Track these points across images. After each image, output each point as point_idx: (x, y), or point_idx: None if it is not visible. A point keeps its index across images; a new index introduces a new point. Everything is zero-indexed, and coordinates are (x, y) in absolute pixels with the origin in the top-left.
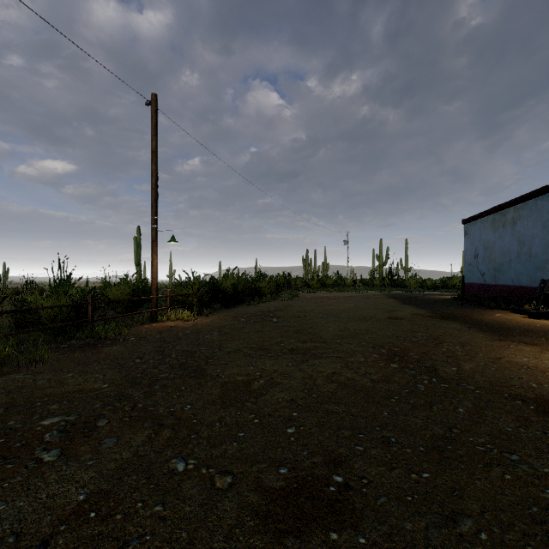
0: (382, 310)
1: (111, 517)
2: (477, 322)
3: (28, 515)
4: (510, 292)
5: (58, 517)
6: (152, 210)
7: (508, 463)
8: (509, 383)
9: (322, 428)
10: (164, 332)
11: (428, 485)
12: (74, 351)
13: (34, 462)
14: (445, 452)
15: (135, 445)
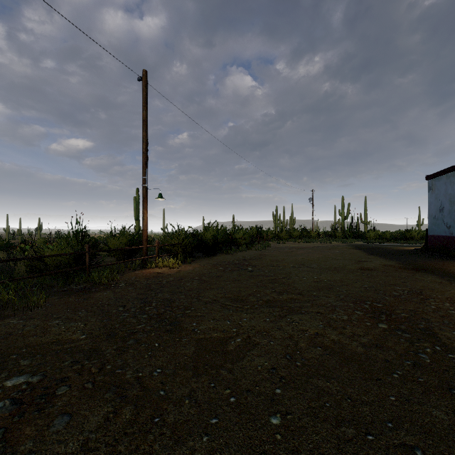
0: (350, 260)
1: None
2: (454, 274)
3: None
4: None
5: None
6: (143, 171)
7: None
8: None
9: (314, 419)
10: (150, 278)
11: None
12: (70, 295)
13: None
14: None
15: (87, 430)
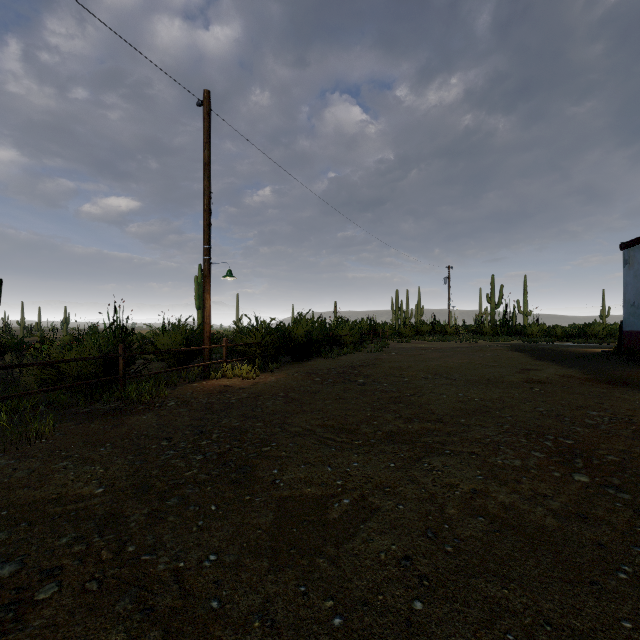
0: (510, 368)
1: None
2: None
3: None
4: None
5: None
6: (204, 238)
7: None
8: None
9: None
10: (214, 394)
11: None
12: (93, 420)
13: None
14: None
15: None
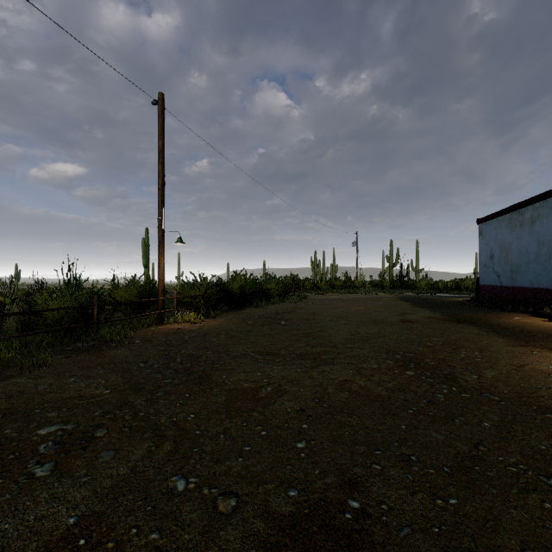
0: (393, 312)
1: (102, 546)
2: (495, 325)
3: (13, 540)
4: (528, 294)
5: (45, 544)
6: (158, 211)
7: (546, 489)
8: (536, 394)
9: (334, 443)
10: (170, 335)
11: (456, 514)
12: (78, 354)
13: (26, 477)
14: (473, 474)
15: (133, 459)
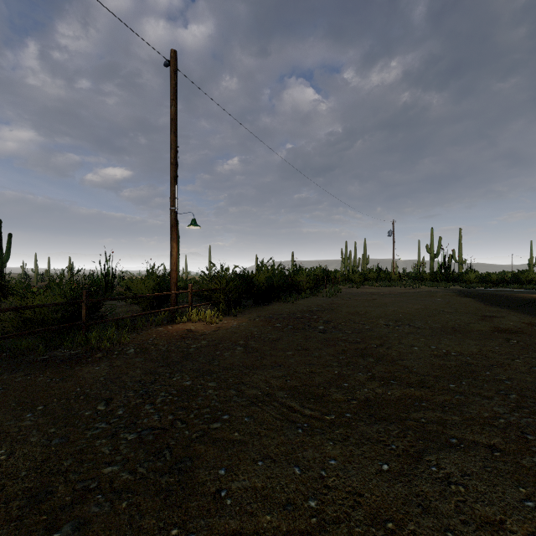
0: (469, 314)
1: None
2: None
3: None
4: None
5: None
6: (170, 189)
7: None
8: None
9: None
10: (175, 340)
11: None
12: (45, 370)
13: None
14: None
15: None
